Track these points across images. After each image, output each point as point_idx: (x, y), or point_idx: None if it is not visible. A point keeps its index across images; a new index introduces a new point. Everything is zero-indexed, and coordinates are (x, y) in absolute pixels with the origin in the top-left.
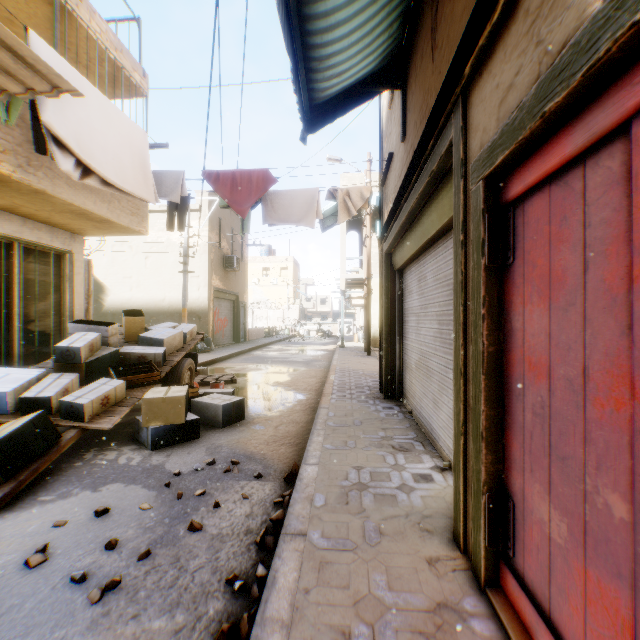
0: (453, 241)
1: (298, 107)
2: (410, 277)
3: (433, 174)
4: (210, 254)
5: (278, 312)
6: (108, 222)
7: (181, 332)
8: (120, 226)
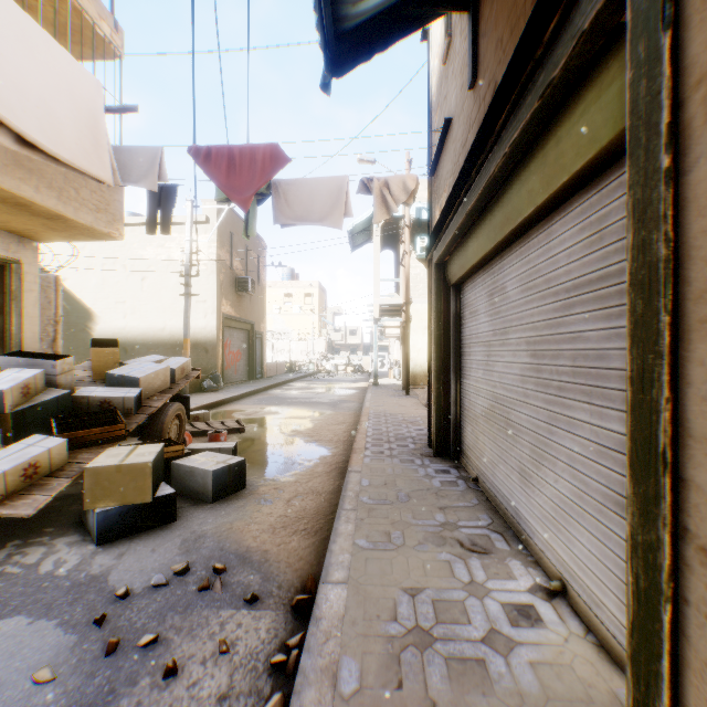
0: (628, 182)
1: (316, 19)
2: (474, 292)
3: (548, 93)
4: (219, 275)
5: (302, 344)
6: (62, 219)
7: (167, 368)
8: (81, 226)
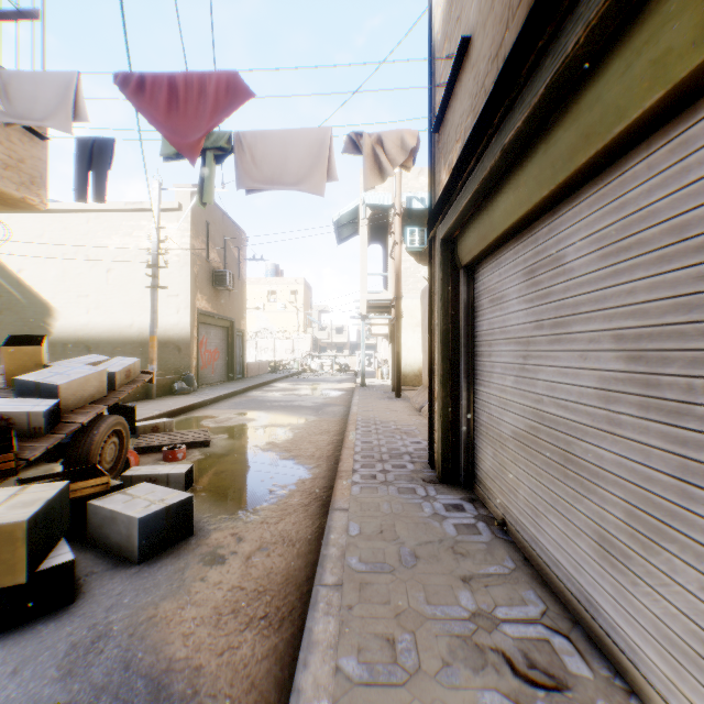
0: None
1: None
2: (497, 273)
3: None
4: (193, 267)
5: (286, 343)
6: None
7: (103, 371)
8: None
